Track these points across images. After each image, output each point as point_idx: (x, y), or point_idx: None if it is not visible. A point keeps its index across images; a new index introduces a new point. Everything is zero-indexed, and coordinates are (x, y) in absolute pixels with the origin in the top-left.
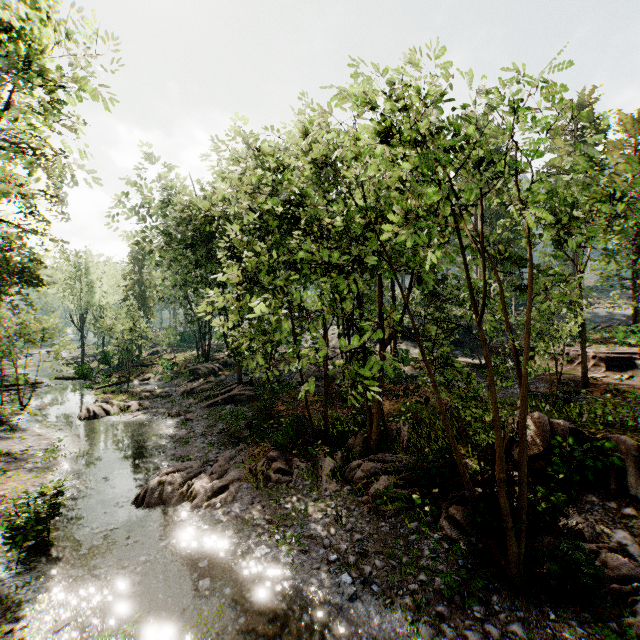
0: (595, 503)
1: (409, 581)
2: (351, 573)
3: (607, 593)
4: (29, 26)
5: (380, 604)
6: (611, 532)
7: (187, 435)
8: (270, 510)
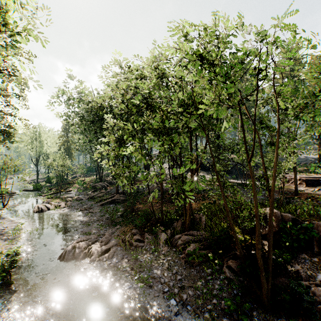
0: (306, 258)
1: (207, 303)
2: (176, 299)
3: (317, 311)
4: (1, 1)
5: (192, 317)
6: (316, 275)
7: (89, 220)
8: (132, 262)
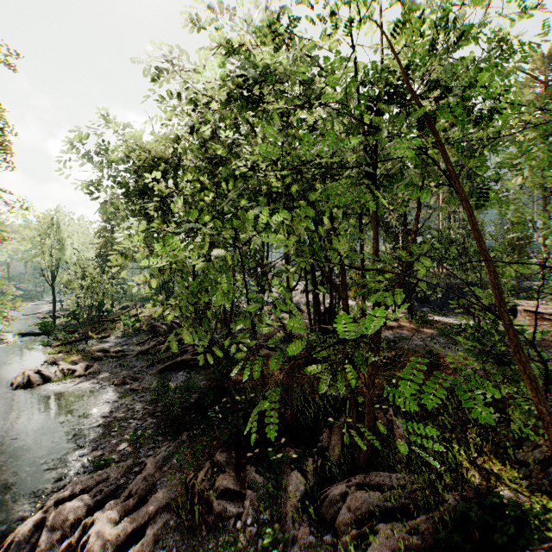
0: None
1: None
2: None
3: None
4: None
5: None
6: None
7: (124, 415)
8: None
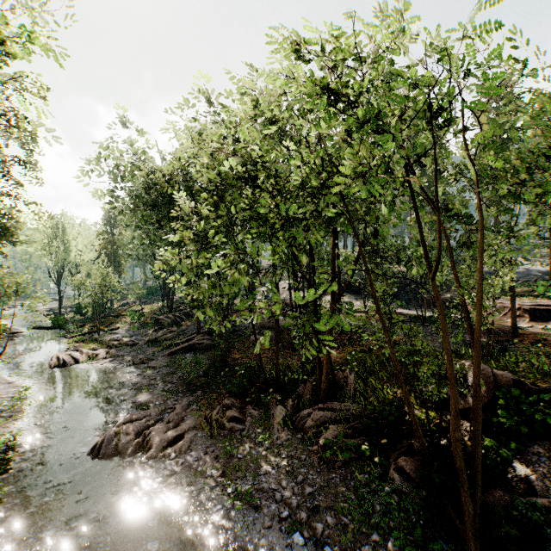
0: (541, 454)
1: (362, 541)
2: (303, 532)
3: None
4: None
5: None
6: None
7: (148, 382)
8: (223, 460)
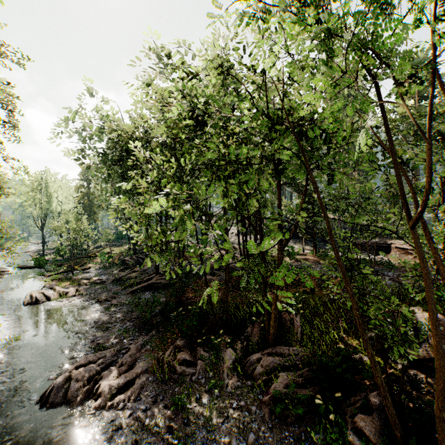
0: None
1: None
2: None
3: None
4: None
5: None
6: None
7: (109, 320)
8: (172, 411)
